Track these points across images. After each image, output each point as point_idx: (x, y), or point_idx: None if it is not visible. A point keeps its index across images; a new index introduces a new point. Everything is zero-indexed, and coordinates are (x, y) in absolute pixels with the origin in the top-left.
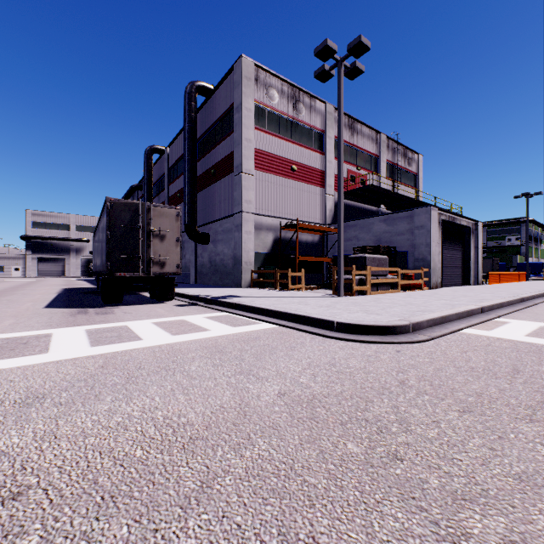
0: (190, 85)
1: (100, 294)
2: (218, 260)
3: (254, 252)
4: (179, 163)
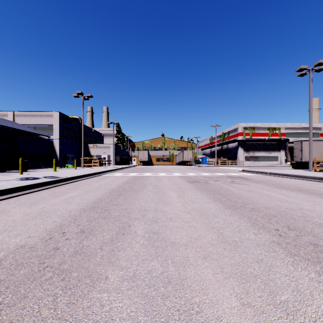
0: None
1: None
2: None
3: None
4: None
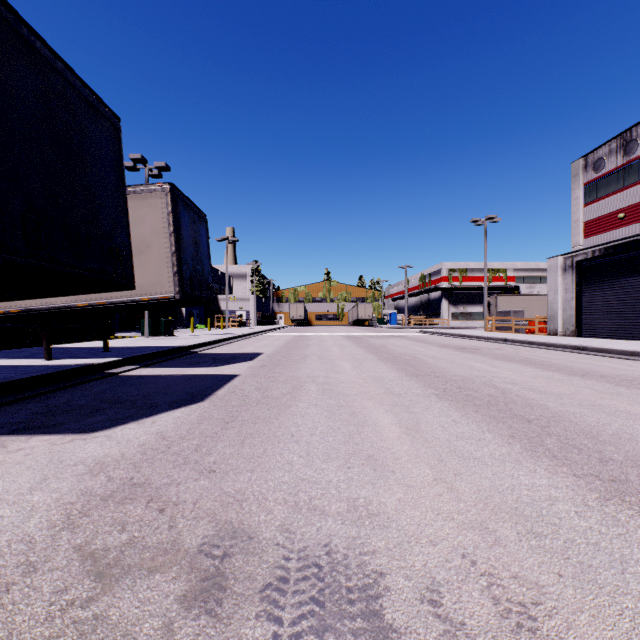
0: None
1: None
2: None
3: None
4: None
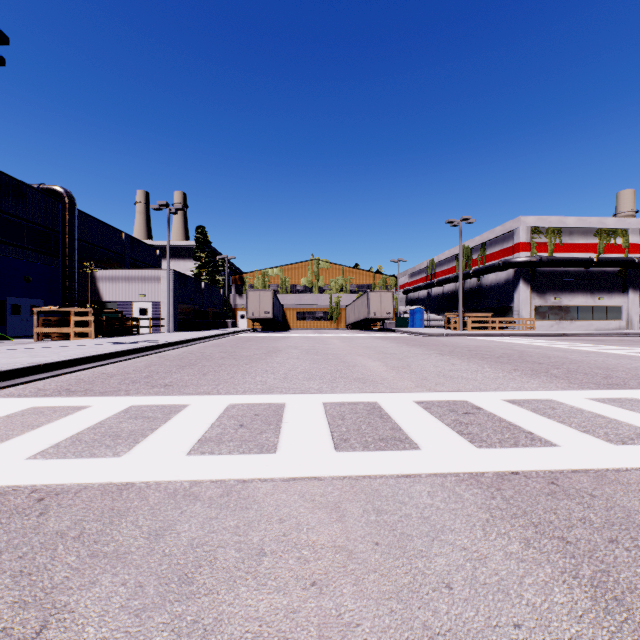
0: None
1: None
2: None
3: None
4: None
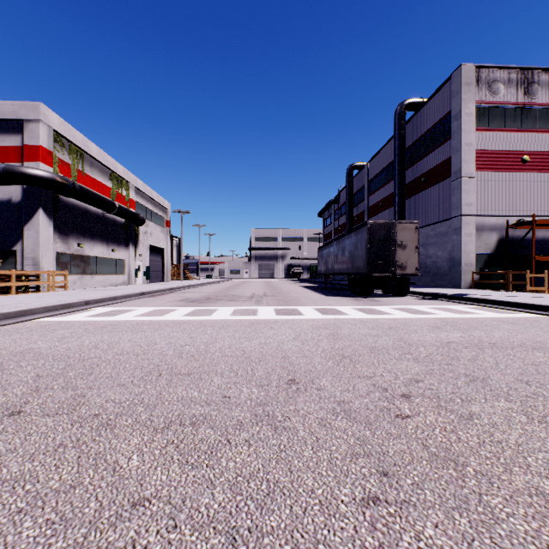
0: (400, 106)
1: (337, 290)
2: (428, 262)
3: (474, 253)
4: (380, 175)
